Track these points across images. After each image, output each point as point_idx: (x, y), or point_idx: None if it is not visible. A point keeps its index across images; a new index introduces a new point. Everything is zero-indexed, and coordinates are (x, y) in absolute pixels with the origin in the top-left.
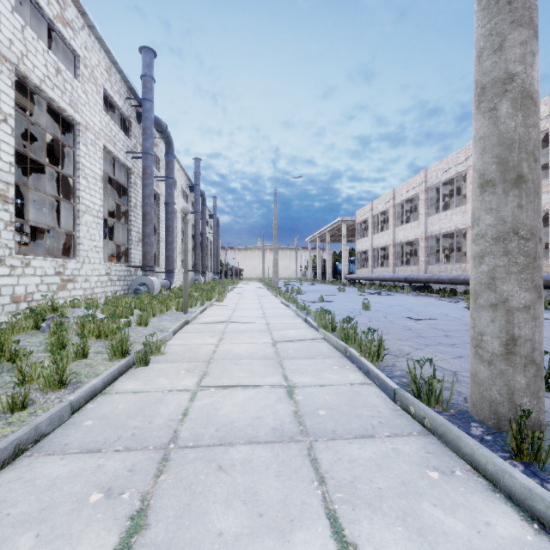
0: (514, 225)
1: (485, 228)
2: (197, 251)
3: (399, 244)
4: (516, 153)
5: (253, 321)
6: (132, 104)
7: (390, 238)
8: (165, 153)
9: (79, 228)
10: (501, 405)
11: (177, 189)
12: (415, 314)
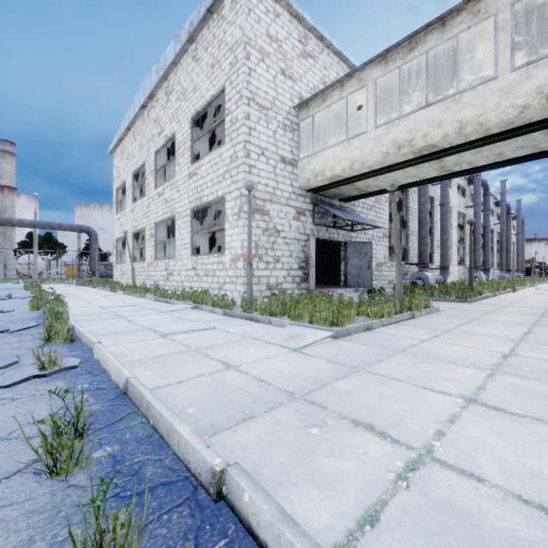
0: None
1: None
2: (502, 253)
3: None
4: None
5: None
6: (466, 178)
7: None
8: (483, 195)
9: (451, 251)
10: None
11: None
12: None
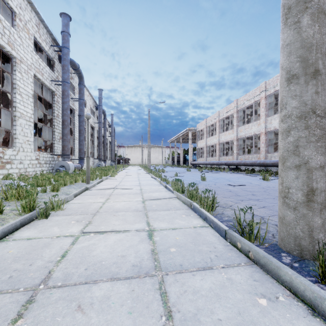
0: (312, 106)
1: (291, 109)
2: (100, 146)
3: (222, 143)
4: (314, 53)
5: (131, 188)
6: (55, 50)
7: (217, 140)
8: (78, 83)
9: (15, 127)
10: (303, 239)
11: (87, 107)
12: (232, 182)
